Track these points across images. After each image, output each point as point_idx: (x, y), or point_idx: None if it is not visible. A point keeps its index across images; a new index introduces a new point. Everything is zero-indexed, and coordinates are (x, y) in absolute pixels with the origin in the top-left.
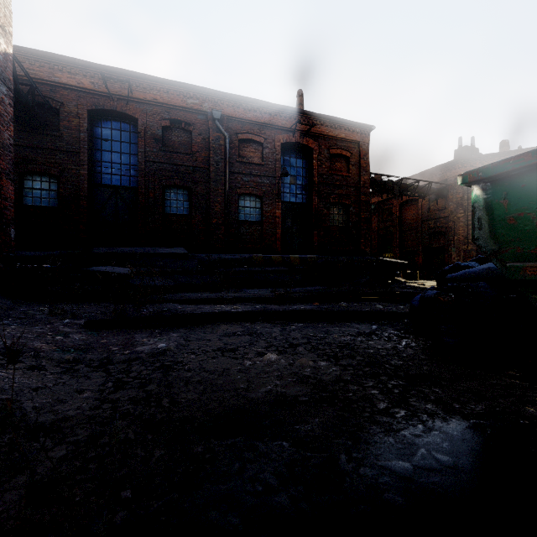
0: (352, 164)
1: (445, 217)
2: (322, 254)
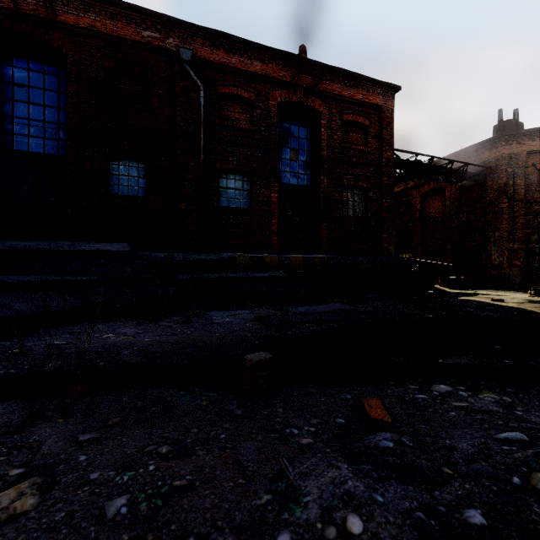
0: (372, 135)
1: (483, 209)
2: (333, 254)
